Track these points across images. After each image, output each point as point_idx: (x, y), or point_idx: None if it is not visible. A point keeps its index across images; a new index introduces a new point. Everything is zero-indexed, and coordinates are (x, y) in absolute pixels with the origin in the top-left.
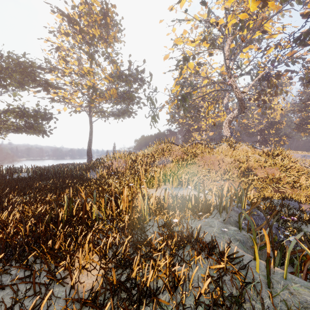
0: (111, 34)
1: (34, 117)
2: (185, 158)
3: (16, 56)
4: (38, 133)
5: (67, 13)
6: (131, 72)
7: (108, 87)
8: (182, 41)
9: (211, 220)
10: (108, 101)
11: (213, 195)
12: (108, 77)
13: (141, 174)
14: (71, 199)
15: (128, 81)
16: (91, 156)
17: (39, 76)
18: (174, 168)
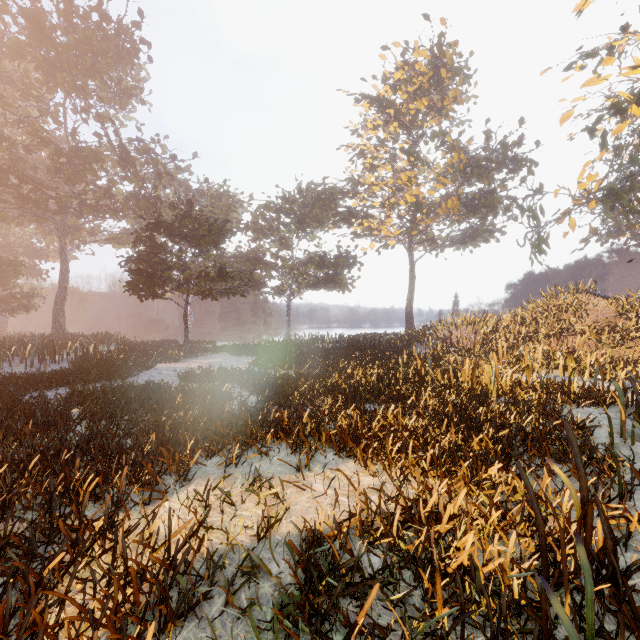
0: (449, 95)
1: (336, 266)
2: (620, 325)
3: (316, 187)
4: (339, 288)
5: (377, 97)
6: (491, 153)
7: (442, 198)
8: (604, 79)
9: (600, 411)
10: (443, 220)
11: (621, 382)
12: (442, 180)
13: (499, 349)
14: (406, 363)
15: (483, 173)
16: (412, 321)
17: (340, 205)
18: (584, 346)
